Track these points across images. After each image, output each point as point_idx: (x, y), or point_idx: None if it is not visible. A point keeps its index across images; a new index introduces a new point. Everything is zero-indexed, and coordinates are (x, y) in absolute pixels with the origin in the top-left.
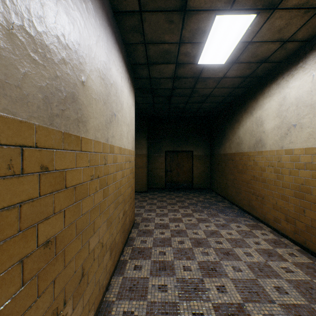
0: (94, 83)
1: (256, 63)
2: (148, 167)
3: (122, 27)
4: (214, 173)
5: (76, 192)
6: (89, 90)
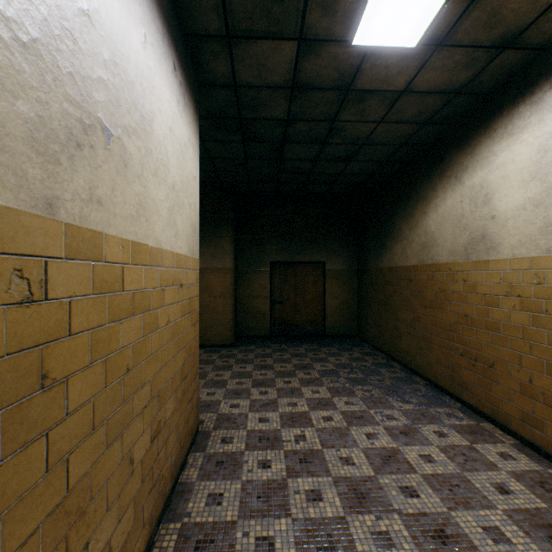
0: None
1: (489, 51)
2: (237, 294)
3: None
4: (367, 305)
5: None
6: None
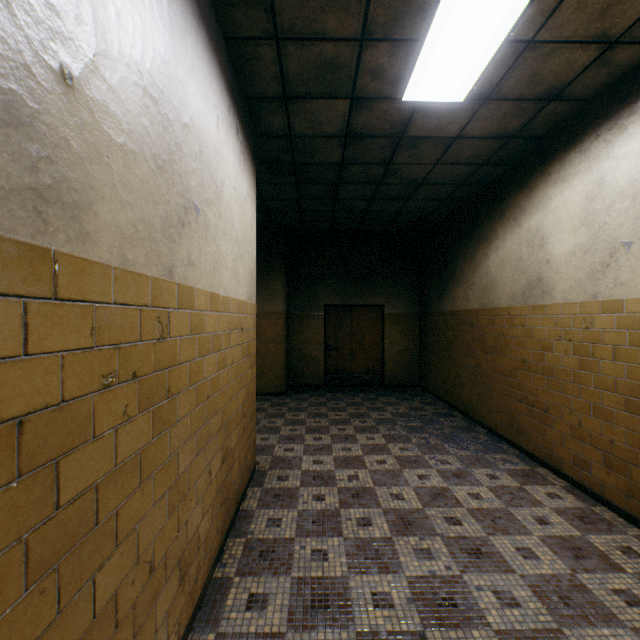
0: (116, 96)
1: (536, 103)
2: (289, 339)
3: None
4: (430, 352)
5: (26, 438)
6: (93, 111)
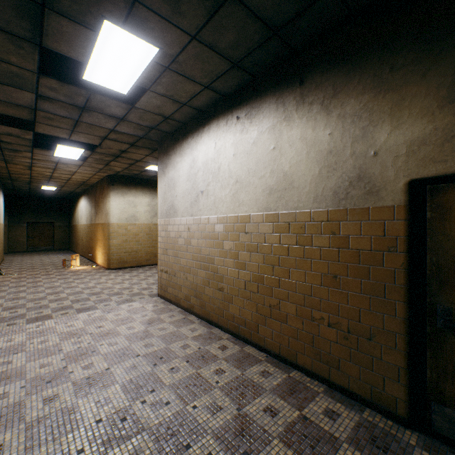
0: None
1: (71, 191)
2: (9, 235)
3: (3, 183)
4: (71, 237)
5: None
6: None
